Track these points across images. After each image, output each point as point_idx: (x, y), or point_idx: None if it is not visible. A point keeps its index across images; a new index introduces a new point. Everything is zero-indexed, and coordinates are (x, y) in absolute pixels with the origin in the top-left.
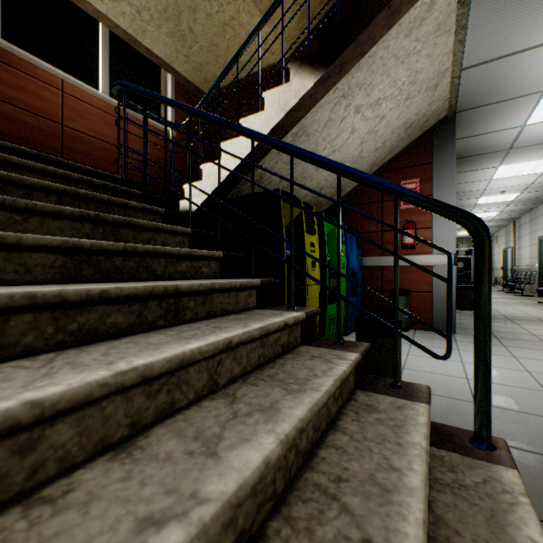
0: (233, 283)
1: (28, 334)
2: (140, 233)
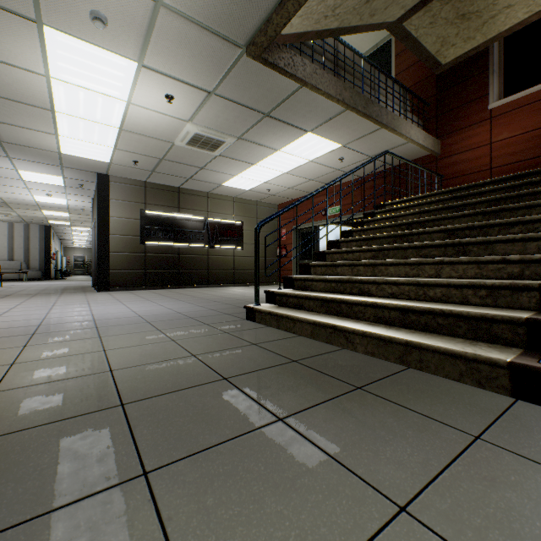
0: (511, 237)
1: (410, 255)
2: (514, 212)
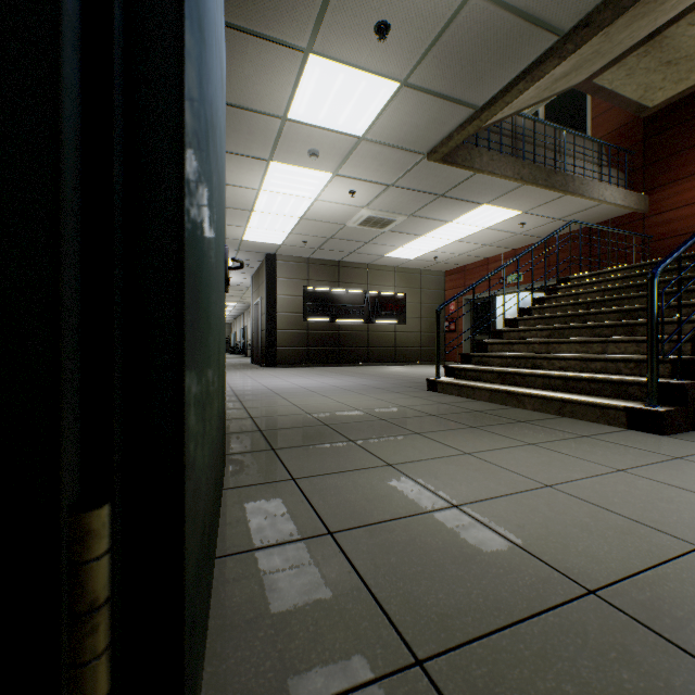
0: (670, 319)
1: (584, 334)
2: (690, 294)
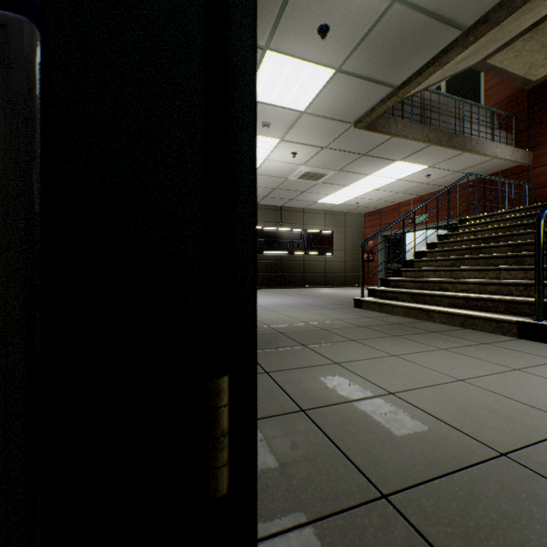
0: None
1: (480, 263)
2: None
